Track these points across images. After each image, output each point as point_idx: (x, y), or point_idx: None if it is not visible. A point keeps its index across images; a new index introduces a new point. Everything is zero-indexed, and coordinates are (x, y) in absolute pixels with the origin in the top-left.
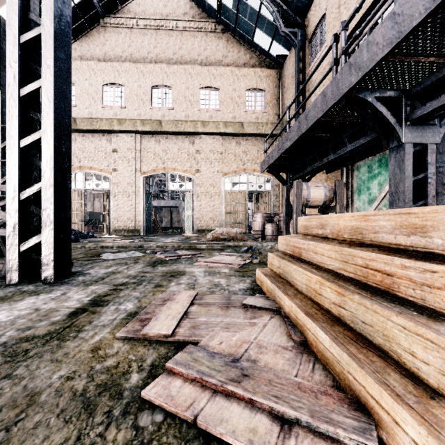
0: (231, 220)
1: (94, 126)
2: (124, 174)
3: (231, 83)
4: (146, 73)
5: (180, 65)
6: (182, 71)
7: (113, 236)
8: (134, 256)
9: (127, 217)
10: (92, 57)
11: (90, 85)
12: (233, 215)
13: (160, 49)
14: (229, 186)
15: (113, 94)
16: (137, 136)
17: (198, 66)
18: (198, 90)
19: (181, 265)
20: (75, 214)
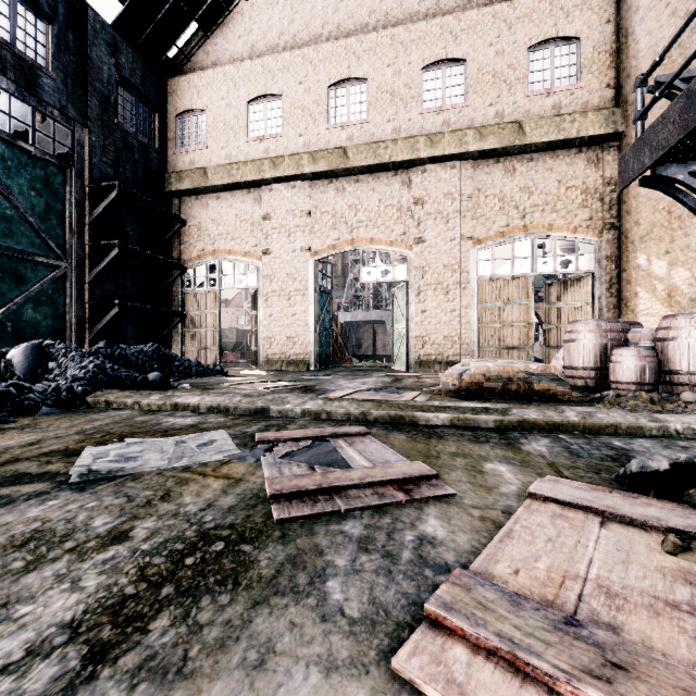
0: (492, 340)
1: (233, 178)
2: (282, 257)
3: (494, 41)
4: (319, 63)
5: (382, 31)
6: (387, 41)
7: (257, 373)
8: (189, 462)
9: (287, 338)
10: (232, 59)
11: (228, 106)
12: (497, 331)
13: (346, 12)
14: (489, 268)
15: (264, 115)
16: (303, 185)
17: (419, 22)
18: (419, 73)
19: (292, 685)
20: (206, 333)
